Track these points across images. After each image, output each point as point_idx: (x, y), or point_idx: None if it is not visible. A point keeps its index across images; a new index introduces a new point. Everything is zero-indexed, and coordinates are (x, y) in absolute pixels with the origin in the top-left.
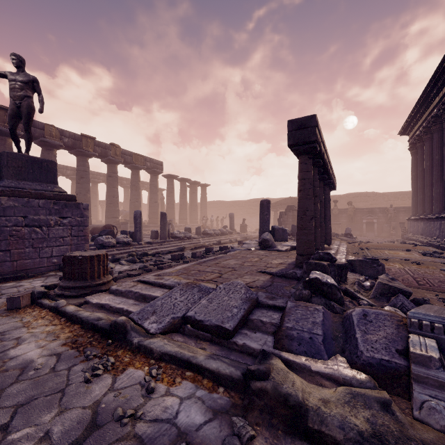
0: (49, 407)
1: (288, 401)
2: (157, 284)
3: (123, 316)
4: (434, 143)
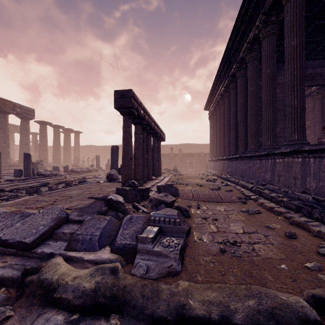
0: None
1: (43, 284)
2: None
3: None
4: (218, 117)
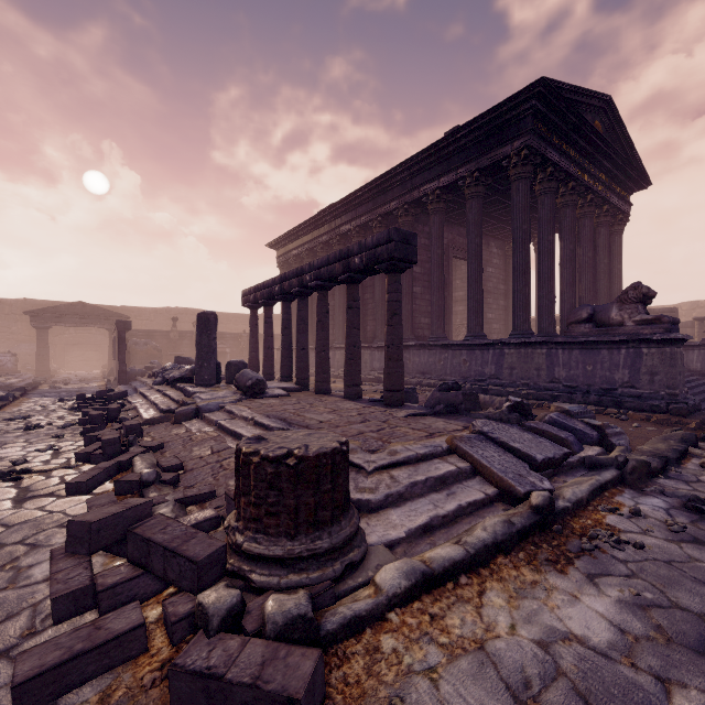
0: (697, 568)
1: (646, 462)
2: (414, 460)
3: (471, 514)
4: None
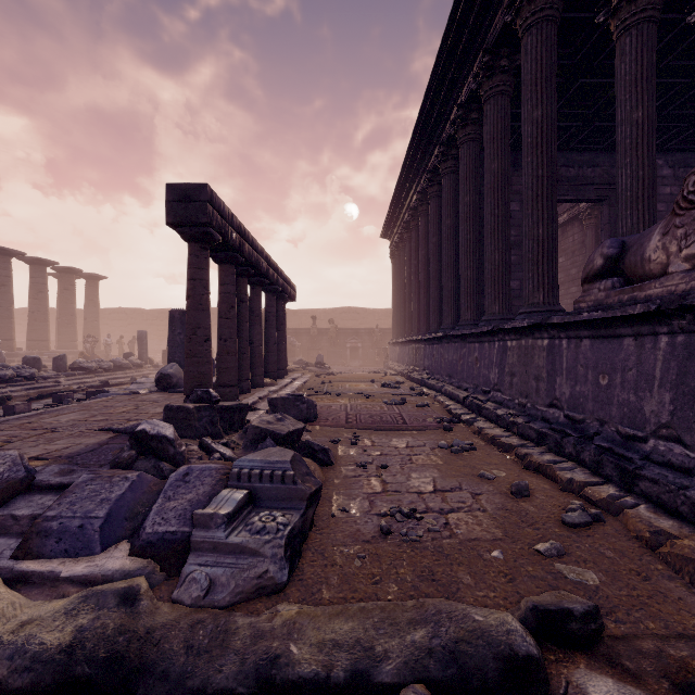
0: None
1: None
2: None
3: None
4: (407, 254)
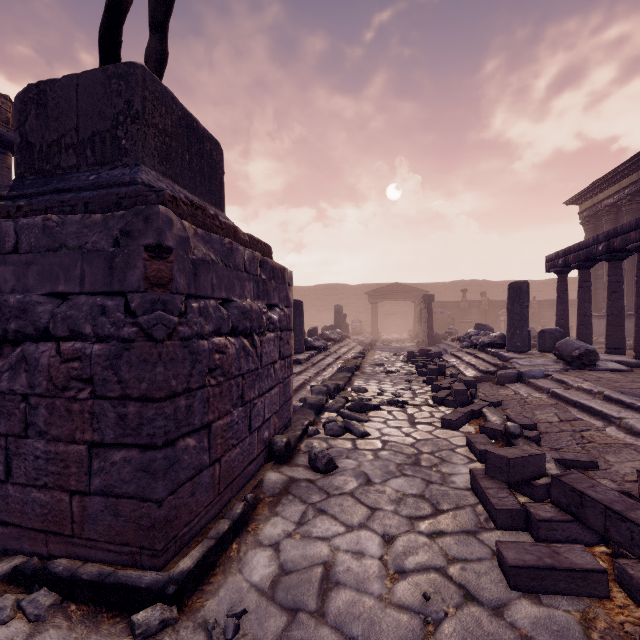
0: None
1: None
2: None
3: None
4: None
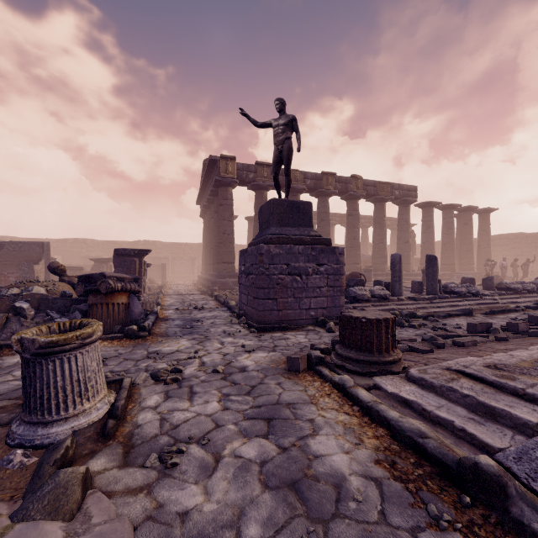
0: None
1: None
2: (508, 389)
3: (455, 436)
4: None
